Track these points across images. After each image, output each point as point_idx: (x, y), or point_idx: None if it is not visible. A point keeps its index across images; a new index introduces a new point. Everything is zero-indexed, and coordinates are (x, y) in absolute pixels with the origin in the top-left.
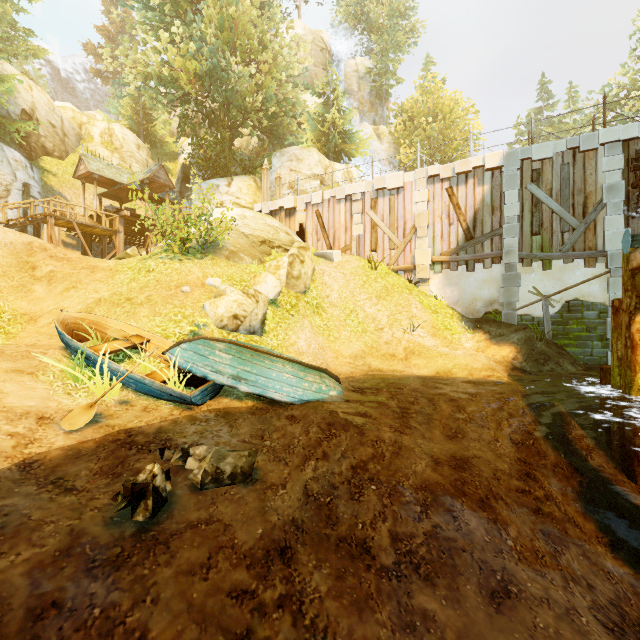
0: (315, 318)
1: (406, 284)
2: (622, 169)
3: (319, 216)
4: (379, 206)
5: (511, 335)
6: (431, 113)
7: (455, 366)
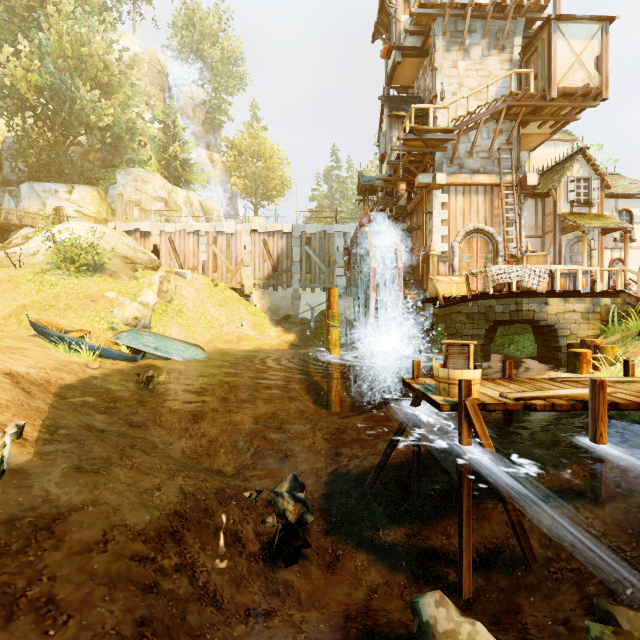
0: (178, 319)
1: (238, 297)
2: (344, 246)
3: (172, 242)
4: (219, 242)
5: (295, 328)
6: (256, 152)
7: (264, 344)
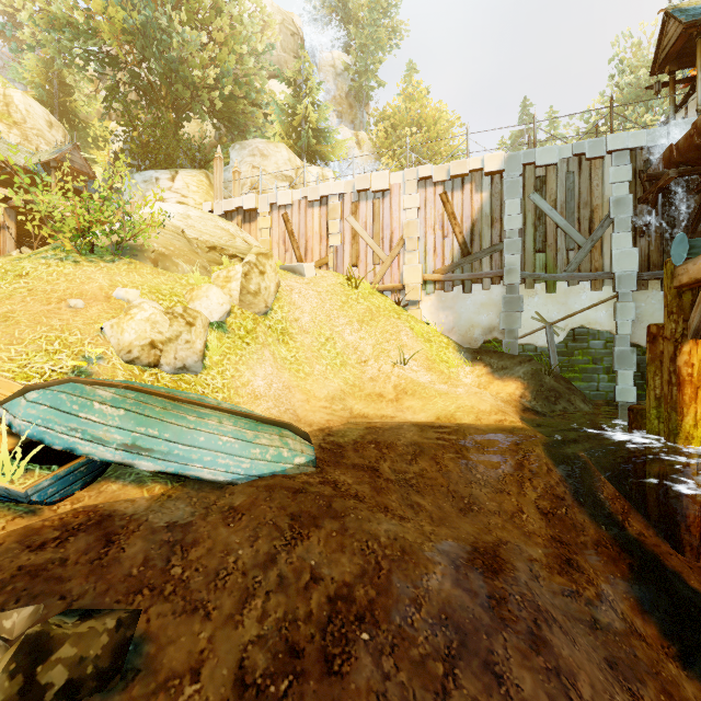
0: (280, 348)
1: (394, 307)
2: (629, 181)
3: (287, 221)
4: (361, 211)
5: (516, 368)
6: (415, 123)
7: (459, 409)
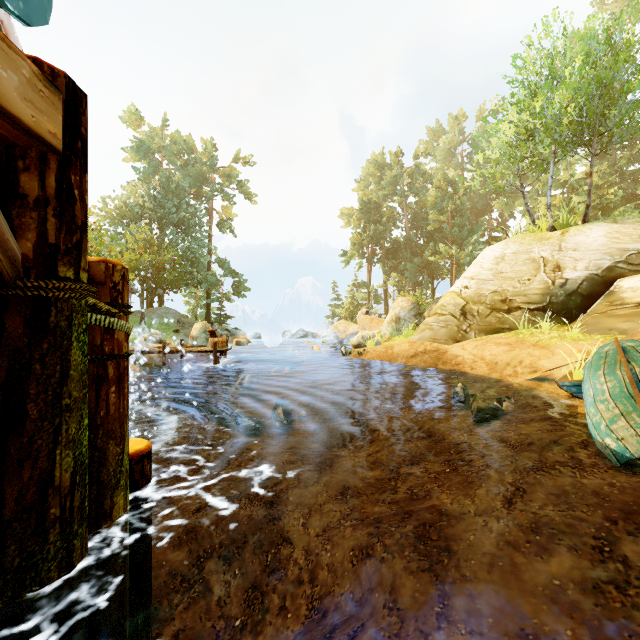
0: None
1: None
2: None
3: None
4: None
5: None
6: None
7: None
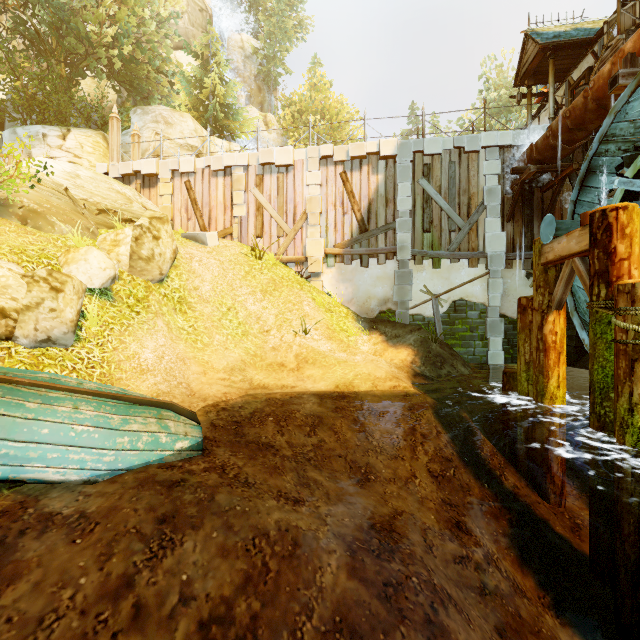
0: (176, 317)
1: (297, 278)
2: (499, 174)
3: (190, 189)
4: (265, 184)
5: (407, 336)
6: (319, 112)
7: (357, 376)
